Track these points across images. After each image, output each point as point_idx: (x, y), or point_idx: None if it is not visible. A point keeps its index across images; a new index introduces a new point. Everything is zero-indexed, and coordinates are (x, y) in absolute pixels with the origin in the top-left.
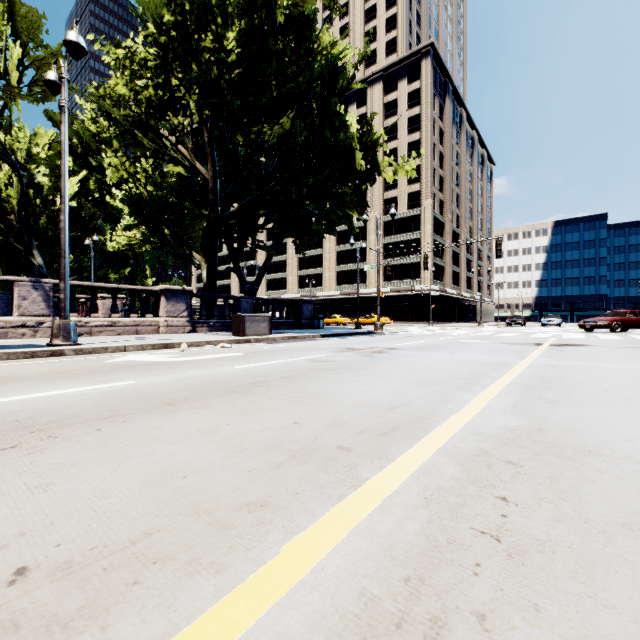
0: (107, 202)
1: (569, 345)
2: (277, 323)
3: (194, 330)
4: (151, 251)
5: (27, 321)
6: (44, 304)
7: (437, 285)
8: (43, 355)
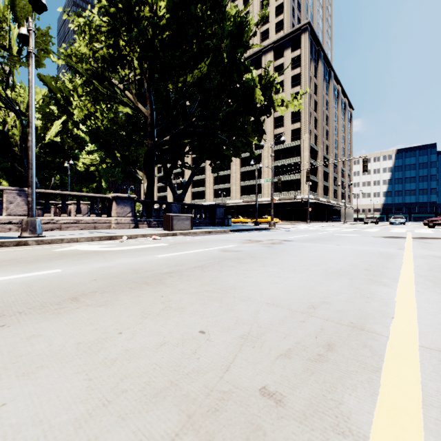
0: (81, 138)
1: (429, 238)
2: (198, 221)
3: (137, 226)
4: (106, 169)
5: (13, 219)
6: (26, 207)
7: (313, 195)
8: (10, 245)
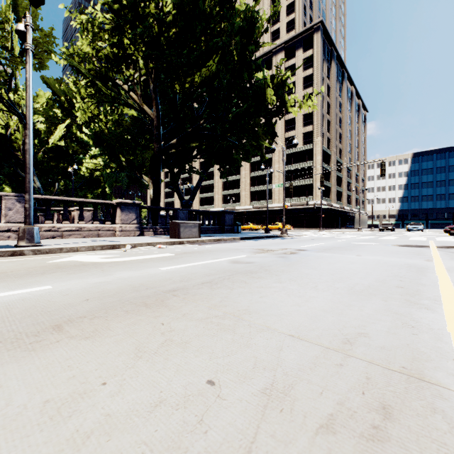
0: (85, 142)
1: None
2: (206, 229)
3: (142, 234)
4: (110, 174)
5: (12, 227)
6: None
7: (326, 200)
8: (4, 255)
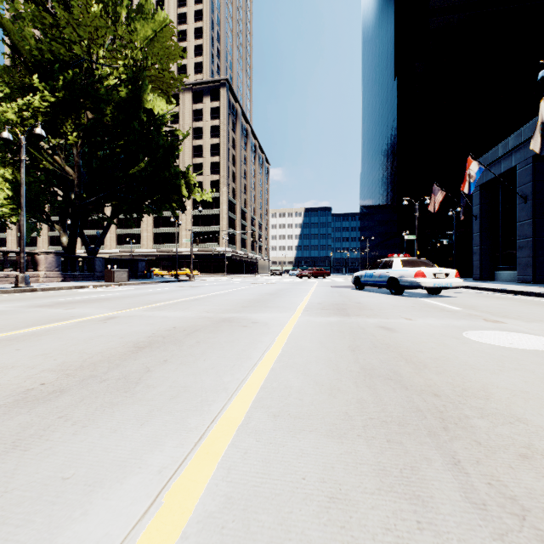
0: None
1: (273, 283)
2: None
3: (63, 280)
4: (28, 224)
5: None
6: None
7: (230, 249)
8: (28, 291)
